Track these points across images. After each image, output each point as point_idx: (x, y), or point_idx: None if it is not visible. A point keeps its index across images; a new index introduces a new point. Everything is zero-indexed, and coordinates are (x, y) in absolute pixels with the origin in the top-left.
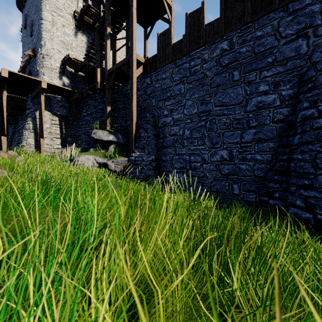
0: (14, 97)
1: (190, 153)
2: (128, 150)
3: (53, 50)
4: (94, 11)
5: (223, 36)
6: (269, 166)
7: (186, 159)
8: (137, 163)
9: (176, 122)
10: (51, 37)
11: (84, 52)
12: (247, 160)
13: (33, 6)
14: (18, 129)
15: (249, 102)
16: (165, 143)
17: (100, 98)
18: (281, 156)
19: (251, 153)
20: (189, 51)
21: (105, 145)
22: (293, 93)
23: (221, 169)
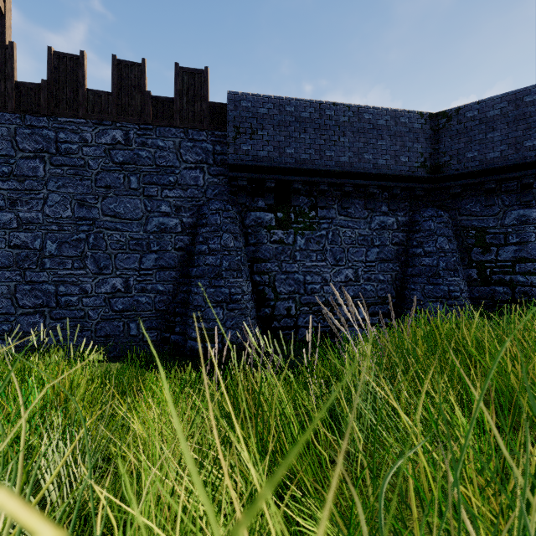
0: None
1: (58, 280)
2: None
3: None
4: None
5: (116, 122)
6: (171, 298)
7: (49, 291)
8: None
9: (27, 224)
10: None
11: None
12: (147, 291)
13: None
14: None
15: (150, 221)
16: None
17: None
18: (182, 287)
19: (152, 283)
20: (57, 114)
21: None
22: (192, 222)
23: (113, 304)
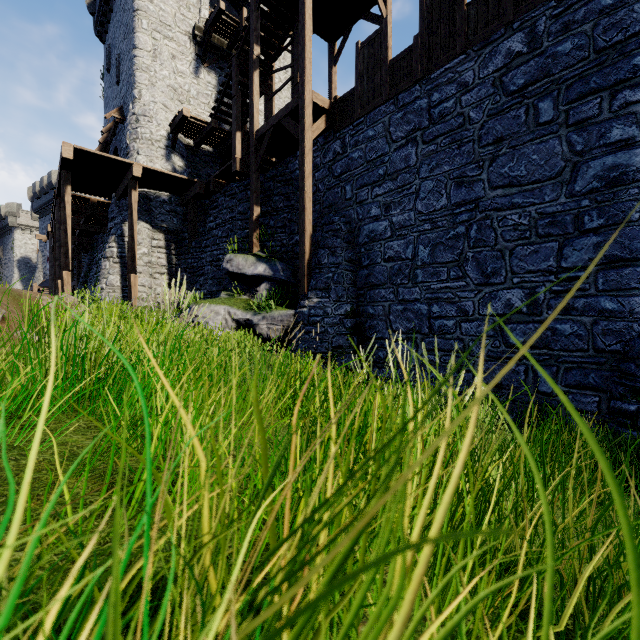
0: (87, 200)
1: (430, 297)
2: (295, 295)
3: (154, 104)
4: (230, 23)
5: (511, 24)
6: (638, 327)
7: (421, 312)
8: (313, 321)
9: (399, 230)
10: (151, 81)
11: (212, 104)
12: (575, 312)
13: (121, 27)
14: (97, 259)
15: (581, 172)
16: (374, 277)
17: (241, 192)
18: None
19: (586, 295)
20: (429, 70)
21: (250, 284)
22: None
23: (507, 334)
